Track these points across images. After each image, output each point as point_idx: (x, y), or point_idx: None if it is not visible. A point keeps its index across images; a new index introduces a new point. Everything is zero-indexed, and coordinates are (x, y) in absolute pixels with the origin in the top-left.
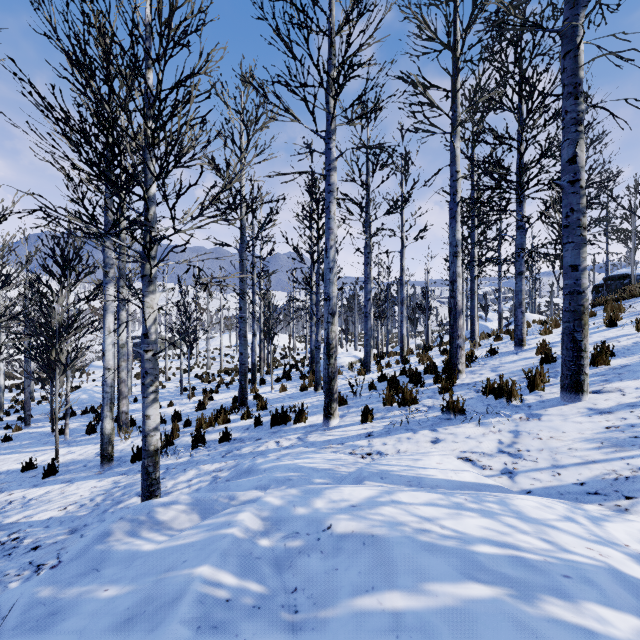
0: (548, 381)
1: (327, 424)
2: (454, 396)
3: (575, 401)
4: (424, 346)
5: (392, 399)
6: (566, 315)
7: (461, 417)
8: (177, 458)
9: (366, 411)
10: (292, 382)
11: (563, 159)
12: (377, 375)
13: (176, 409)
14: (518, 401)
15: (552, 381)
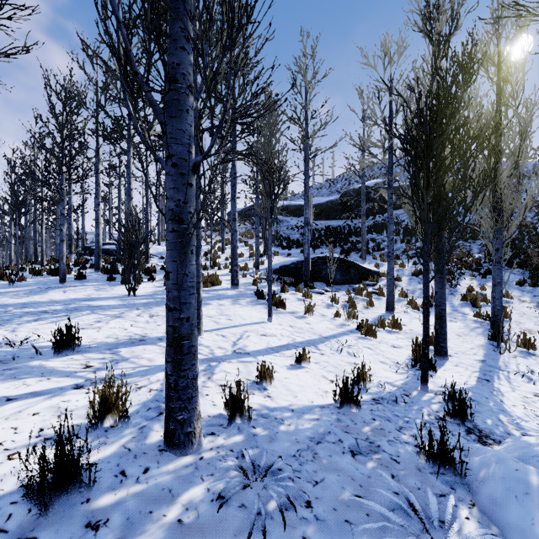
0: None
1: None
2: None
3: None
4: None
5: None
6: None
7: None
8: None
9: None
10: None
11: None
12: None
13: None
14: None
15: None
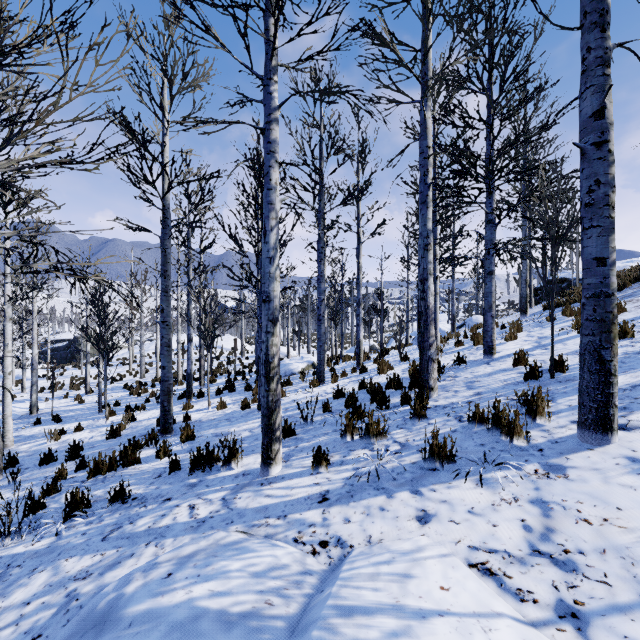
0: (548, 407)
1: (266, 473)
2: (431, 426)
3: (602, 443)
4: (381, 350)
5: (353, 430)
6: (589, 325)
7: (450, 466)
8: (35, 540)
9: (319, 455)
10: (235, 395)
11: (584, 113)
12: (332, 388)
13: (84, 435)
14: (523, 441)
15: (552, 407)
